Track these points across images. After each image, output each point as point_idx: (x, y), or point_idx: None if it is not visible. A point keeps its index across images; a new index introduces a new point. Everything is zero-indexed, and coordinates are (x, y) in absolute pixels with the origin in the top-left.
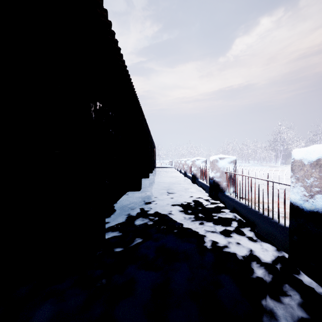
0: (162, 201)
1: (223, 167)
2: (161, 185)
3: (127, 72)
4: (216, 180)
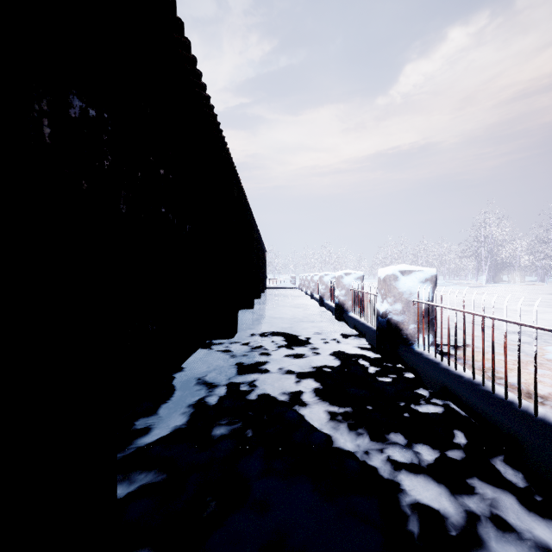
0: (279, 364)
1: (410, 292)
2: (277, 325)
3: (198, 78)
4: (393, 319)
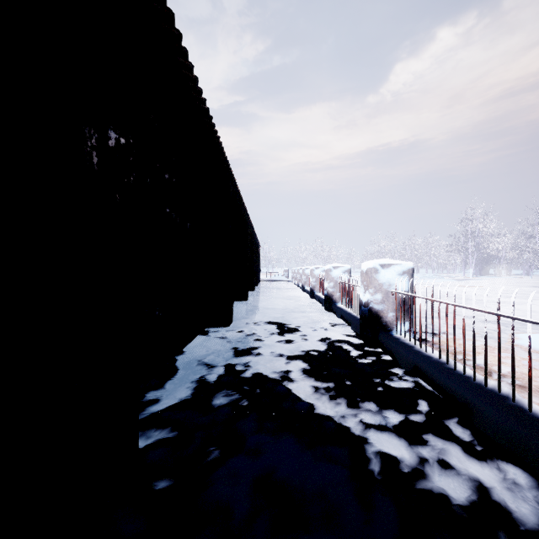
0: (271, 348)
1: (389, 283)
2: (269, 315)
3: (199, 94)
4: (374, 308)
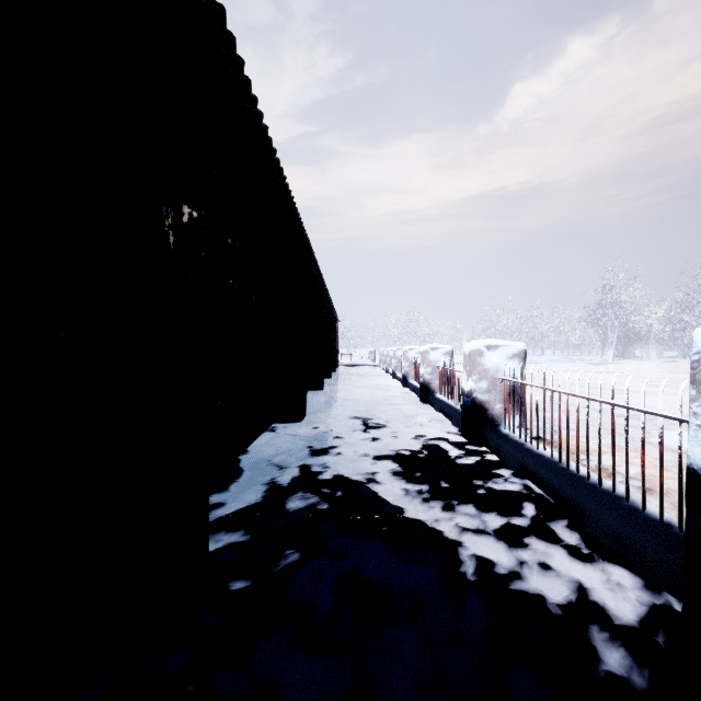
0: (353, 447)
1: (496, 369)
2: (351, 408)
3: (268, 143)
4: (478, 398)
